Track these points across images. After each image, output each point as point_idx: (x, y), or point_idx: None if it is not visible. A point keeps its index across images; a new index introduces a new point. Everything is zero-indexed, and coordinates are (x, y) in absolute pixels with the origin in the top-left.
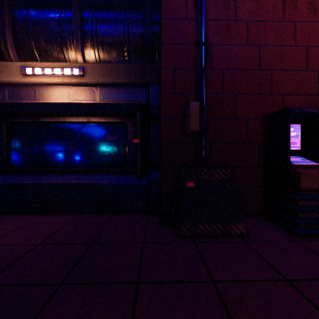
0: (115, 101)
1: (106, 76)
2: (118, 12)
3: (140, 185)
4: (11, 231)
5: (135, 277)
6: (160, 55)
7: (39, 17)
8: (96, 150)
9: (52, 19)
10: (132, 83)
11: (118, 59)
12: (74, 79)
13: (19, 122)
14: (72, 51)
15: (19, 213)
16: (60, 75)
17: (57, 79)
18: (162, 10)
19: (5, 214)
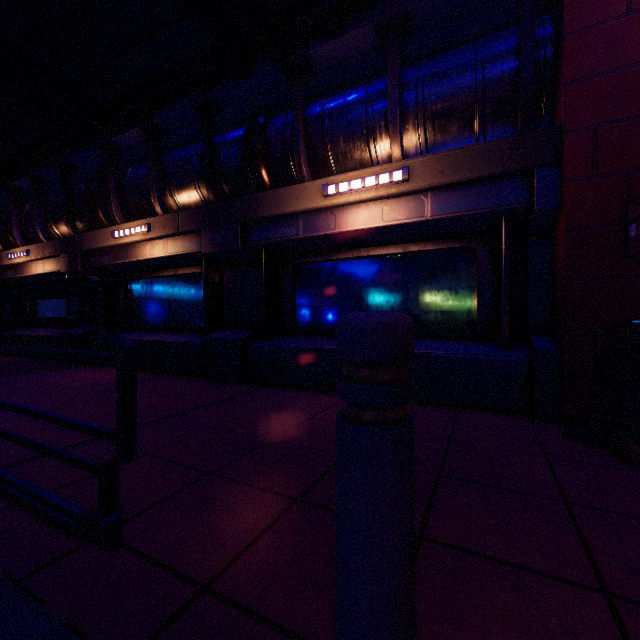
0: (460, 212)
1: (446, 172)
2: (463, 52)
3: (511, 362)
4: (324, 408)
5: (557, 495)
6: (551, 104)
7: (337, 108)
8: (416, 299)
9: (356, 104)
10: (496, 174)
11: (460, 135)
12: (392, 189)
13: (306, 263)
14: (383, 143)
15: (315, 390)
16: (372, 186)
17: (367, 194)
18: (565, 18)
19: (300, 389)
